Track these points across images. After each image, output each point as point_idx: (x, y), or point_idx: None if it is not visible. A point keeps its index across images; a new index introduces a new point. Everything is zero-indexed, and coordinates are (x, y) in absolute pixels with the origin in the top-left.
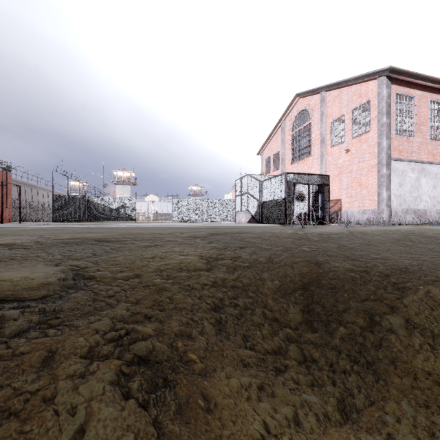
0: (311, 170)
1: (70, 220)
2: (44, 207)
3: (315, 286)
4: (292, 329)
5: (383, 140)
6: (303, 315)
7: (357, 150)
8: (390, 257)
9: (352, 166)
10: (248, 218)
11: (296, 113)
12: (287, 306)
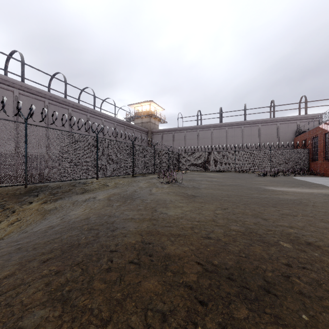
0: None
1: None
2: None
3: None
4: None
5: None
6: None
7: None
8: None
9: None
10: None
11: None
12: None
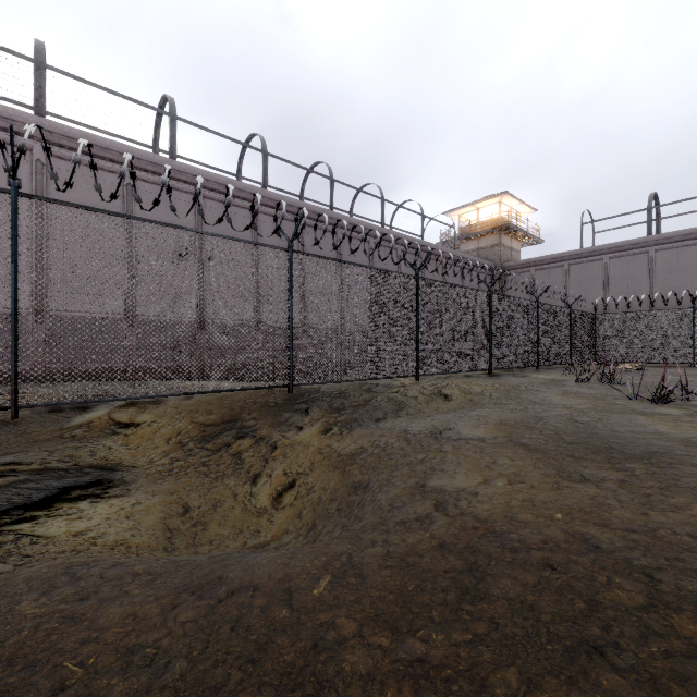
0: None
1: None
2: None
3: None
4: None
5: None
6: None
7: None
8: None
9: None
10: None
11: None
12: None
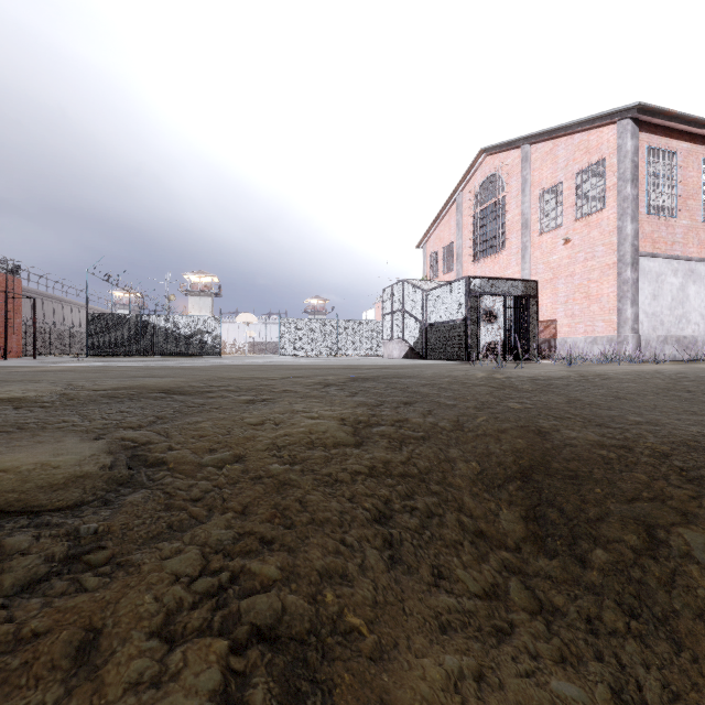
0: (505, 272)
1: (115, 353)
2: (73, 332)
3: (543, 472)
4: (510, 552)
5: (626, 223)
6: (526, 525)
7: (582, 240)
8: (661, 420)
9: (574, 266)
10: (404, 351)
11: (481, 180)
12: (496, 510)
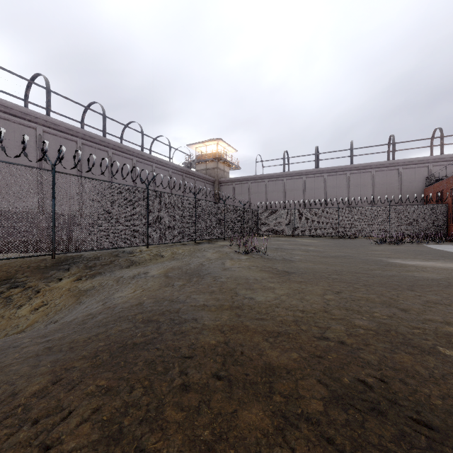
0: None
1: None
2: None
3: None
4: None
5: None
6: None
7: None
8: None
9: None
10: None
11: None
12: None
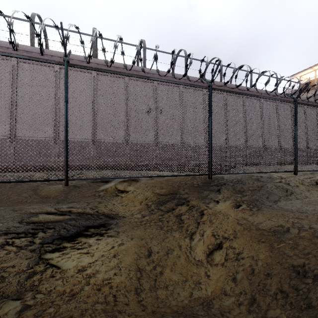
0: None
1: None
2: None
3: None
4: None
5: None
6: None
7: None
8: None
9: None
10: None
11: None
12: None
